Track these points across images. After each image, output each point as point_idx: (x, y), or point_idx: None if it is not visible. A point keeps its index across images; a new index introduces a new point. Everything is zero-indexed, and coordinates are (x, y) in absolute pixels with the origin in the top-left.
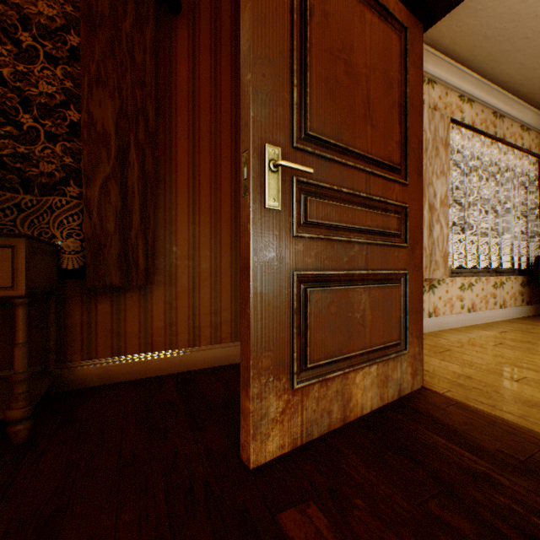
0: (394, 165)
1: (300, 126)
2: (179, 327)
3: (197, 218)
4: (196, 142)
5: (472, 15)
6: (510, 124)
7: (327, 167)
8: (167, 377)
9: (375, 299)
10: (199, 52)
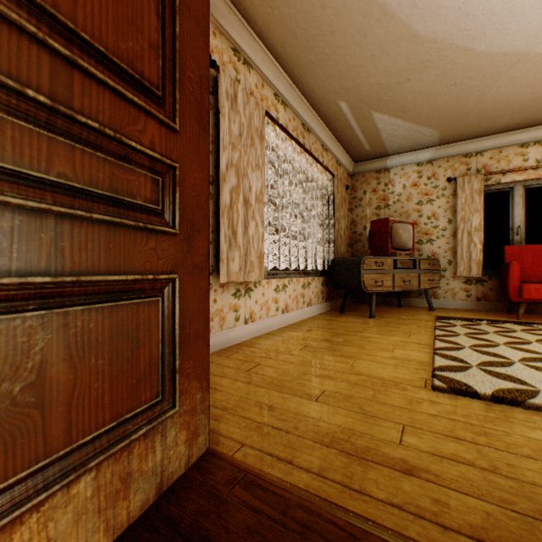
0: (147, 83)
1: None
2: None
3: None
4: None
5: None
6: (315, 140)
7: None
8: None
9: (90, 334)
10: None
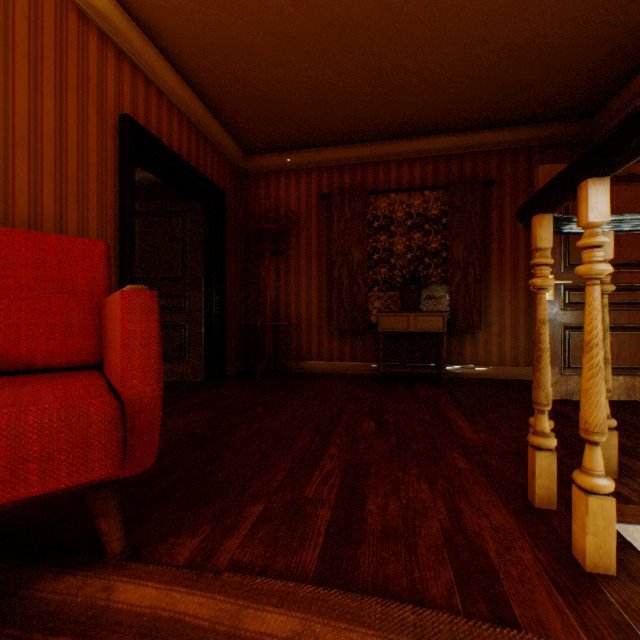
0: None
1: (565, 261)
2: (491, 354)
3: (501, 294)
4: (501, 251)
5: None
6: None
7: None
8: (486, 379)
9: (621, 340)
10: (503, 199)
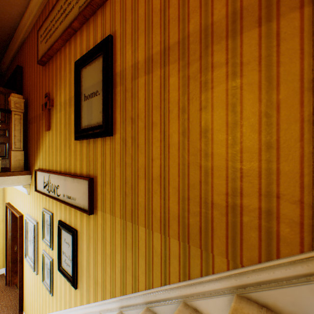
0: (3, 121)
1: None
2: None
3: None
4: None
5: None
6: None
7: None
8: None
9: None
10: None
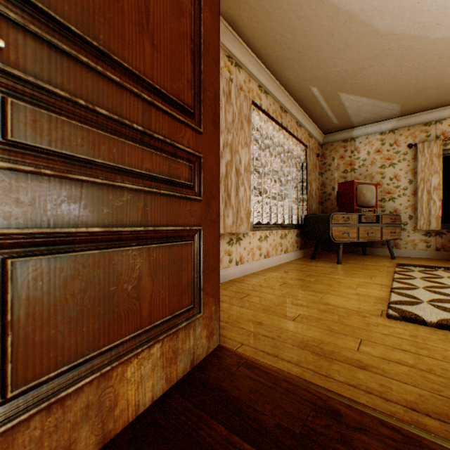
0: (186, 106)
1: None
2: None
3: None
4: None
5: (266, 15)
6: (290, 119)
7: (66, 66)
8: None
9: (159, 261)
10: None
